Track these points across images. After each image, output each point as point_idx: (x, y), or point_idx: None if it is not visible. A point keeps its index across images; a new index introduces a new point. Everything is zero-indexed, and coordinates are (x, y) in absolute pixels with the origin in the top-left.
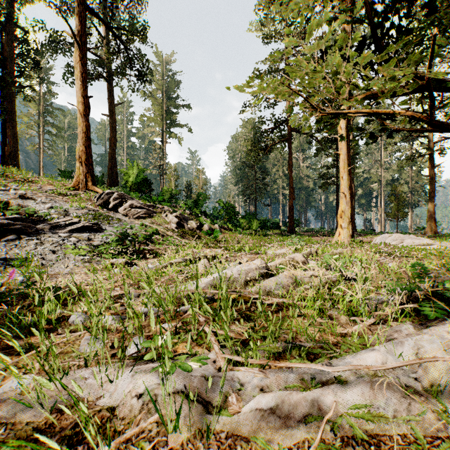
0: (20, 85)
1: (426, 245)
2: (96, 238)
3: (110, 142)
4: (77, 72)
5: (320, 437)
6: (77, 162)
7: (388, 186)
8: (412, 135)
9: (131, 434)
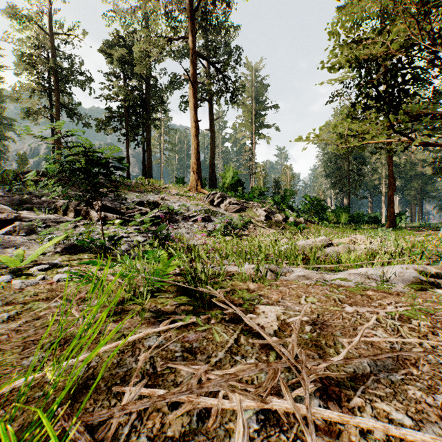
0: (153, 119)
1: None
2: (209, 226)
3: (211, 151)
4: (191, 104)
5: (316, 278)
6: (191, 172)
7: None
8: None
9: (251, 274)
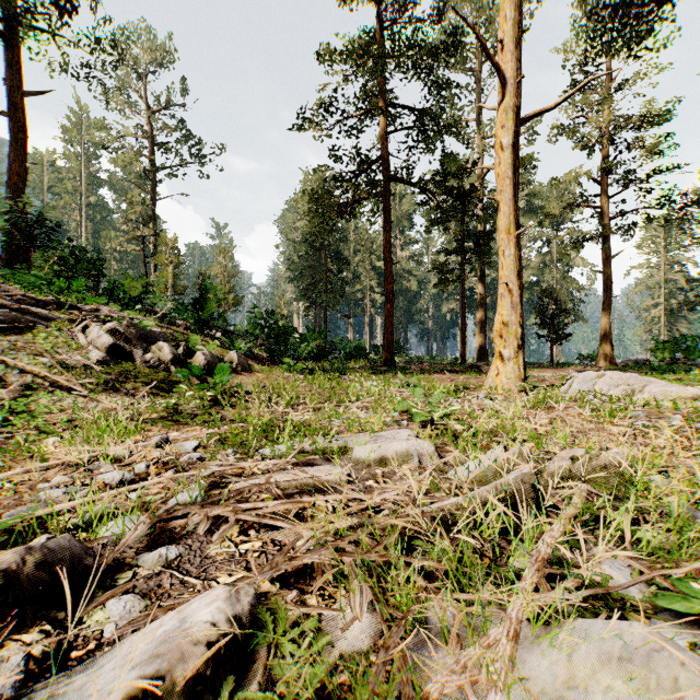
0: None
1: (694, 399)
2: None
3: (11, 171)
4: None
5: None
6: None
7: (525, 292)
8: (579, 204)
9: None
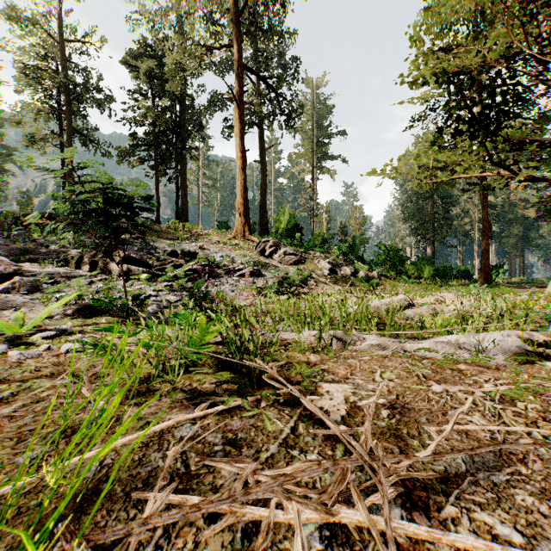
0: (189, 148)
1: None
2: (259, 281)
3: (261, 189)
4: (237, 129)
5: (394, 348)
6: (237, 214)
7: None
8: None
9: (312, 343)
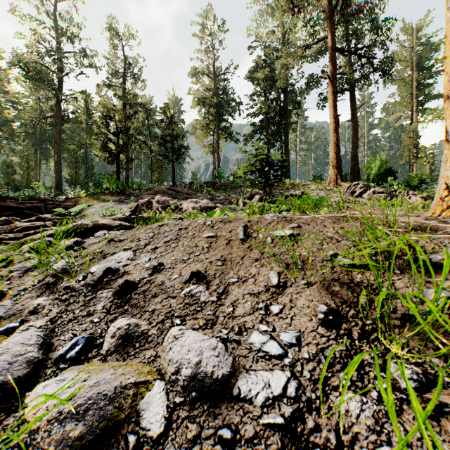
0: (290, 124)
1: None
2: None
3: (352, 143)
4: (330, 101)
5: None
6: (330, 167)
7: None
8: None
9: None
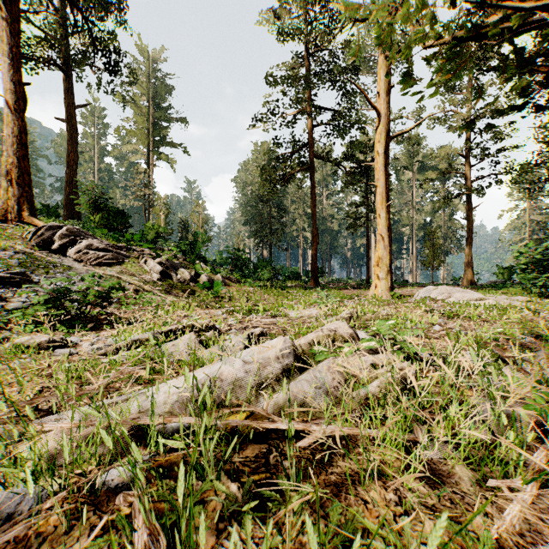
0: None
1: (478, 300)
2: (17, 296)
3: (68, 158)
4: (5, 44)
5: None
6: (5, 181)
7: (420, 231)
8: (449, 171)
9: None
